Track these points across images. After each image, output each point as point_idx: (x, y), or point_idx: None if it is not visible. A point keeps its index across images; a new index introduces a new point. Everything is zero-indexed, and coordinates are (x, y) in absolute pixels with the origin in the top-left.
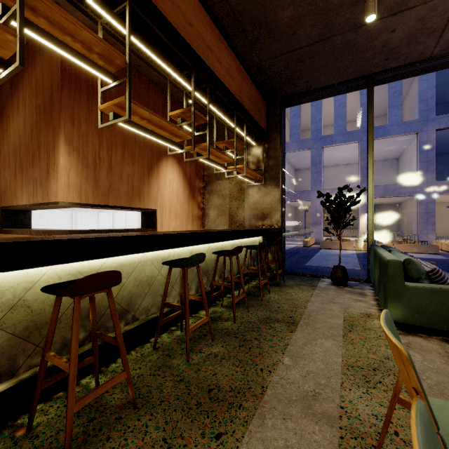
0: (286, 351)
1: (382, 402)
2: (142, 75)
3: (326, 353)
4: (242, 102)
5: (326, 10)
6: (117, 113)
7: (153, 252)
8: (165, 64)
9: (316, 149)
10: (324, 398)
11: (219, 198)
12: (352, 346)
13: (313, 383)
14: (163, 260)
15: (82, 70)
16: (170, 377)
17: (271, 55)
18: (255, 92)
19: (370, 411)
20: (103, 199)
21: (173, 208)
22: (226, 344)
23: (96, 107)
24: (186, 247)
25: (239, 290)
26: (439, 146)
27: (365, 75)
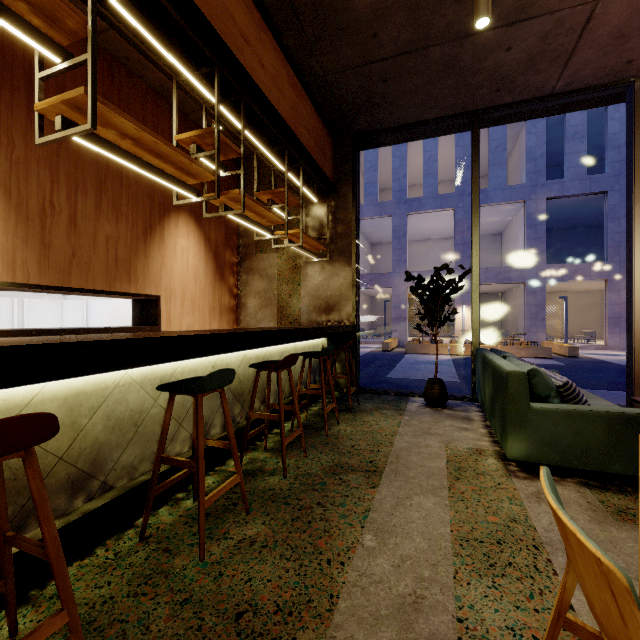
0: (367, 523)
1: (518, 601)
2: (134, 76)
3: (427, 521)
4: (297, 132)
5: (421, 3)
6: (73, 120)
7: (144, 367)
8: (168, 51)
9: (399, 217)
10: (431, 606)
11: (263, 280)
12: (463, 504)
13: (413, 578)
14: (163, 381)
15: (16, 49)
16: (165, 597)
17: (341, 65)
18: (317, 121)
19: (503, 621)
20: (59, 277)
21: (188, 293)
22: (270, 517)
23: (45, 118)
24: (205, 357)
25: (293, 422)
26: (549, 220)
27: (469, 111)
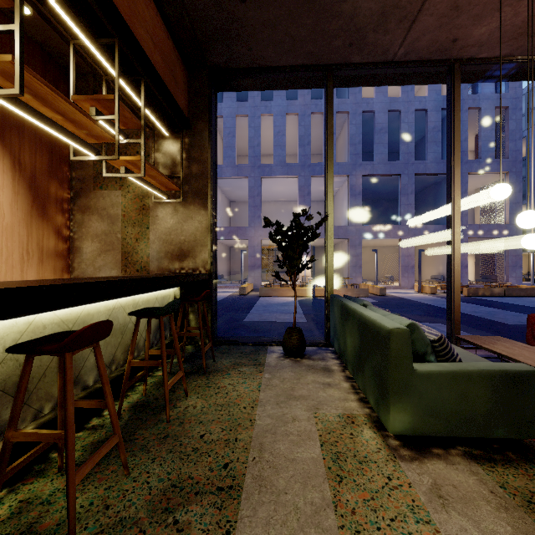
0: None
1: None
2: None
3: None
4: (134, 31)
5: None
6: None
7: None
8: None
9: (254, 179)
10: None
11: (103, 220)
12: None
13: None
14: None
15: None
16: None
17: None
18: (165, 36)
19: None
20: None
21: None
22: None
23: None
24: None
25: (120, 407)
26: (363, 192)
27: (323, 64)
